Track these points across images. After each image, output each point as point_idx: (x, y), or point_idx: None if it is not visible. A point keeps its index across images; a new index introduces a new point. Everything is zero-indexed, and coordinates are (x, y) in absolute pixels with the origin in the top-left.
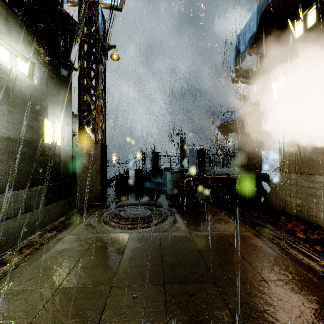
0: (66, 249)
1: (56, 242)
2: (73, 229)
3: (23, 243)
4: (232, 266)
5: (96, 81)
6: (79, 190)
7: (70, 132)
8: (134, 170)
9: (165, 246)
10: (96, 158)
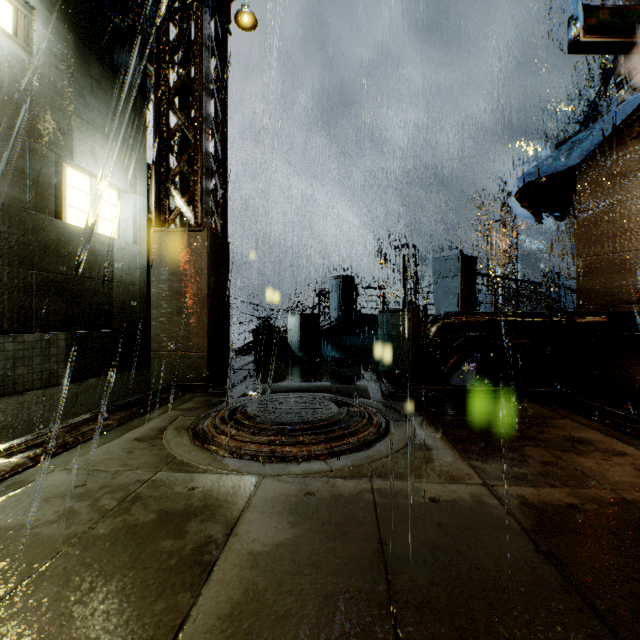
0: None
1: None
2: (90, 449)
3: None
4: None
5: (197, 72)
6: (157, 349)
7: (141, 212)
8: (300, 316)
9: (401, 553)
10: (197, 267)
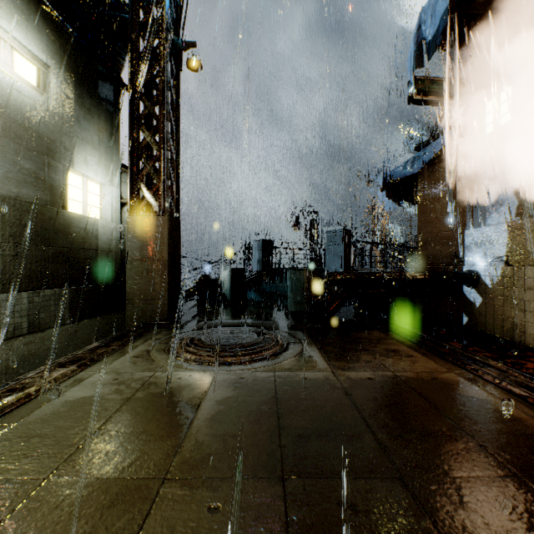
0: (86, 399)
1: (71, 386)
2: (109, 362)
3: (7, 385)
4: (434, 441)
5: (160, 105)
6: (131, 298)
7: (117, 198)
8: (231, 270)
9: (285, 397)
10: (160, 241)
